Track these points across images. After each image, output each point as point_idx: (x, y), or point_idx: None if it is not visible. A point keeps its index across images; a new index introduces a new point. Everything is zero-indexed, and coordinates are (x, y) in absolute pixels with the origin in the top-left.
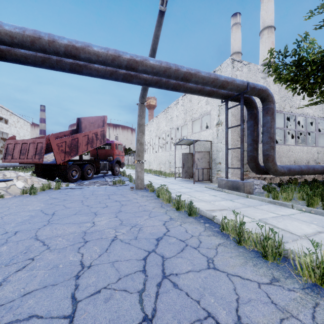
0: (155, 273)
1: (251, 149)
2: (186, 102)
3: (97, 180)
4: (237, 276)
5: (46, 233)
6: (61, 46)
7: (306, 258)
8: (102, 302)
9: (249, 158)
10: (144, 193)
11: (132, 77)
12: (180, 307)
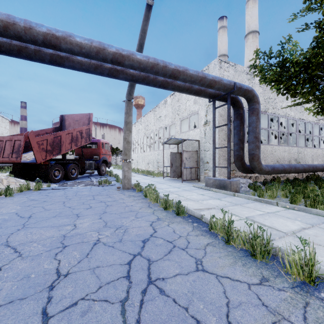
0: (140, 279)
1: (238, 148)
2: (174, 101)
3: (82, 180)
4: (227, 278)
5: (20, 238)
6: (39, 34)
7: (294, 256)
8: (78, 316)
9: (236, 157)
10: (131, 193)
11: (119, 72)
12: (167, 316)
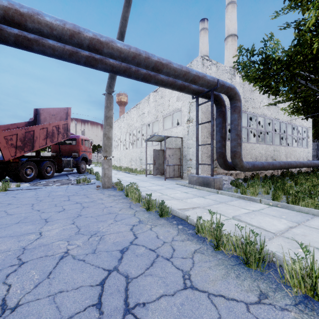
0: (115, 307)
1: (220, 145)
2: (157, 97)
3: (58, 179)
4: (220, 296)
5: None
6: None
7: (295, 265)
8: None
9: (218, 155)
10: (111, 192)
11: (97, 61)
12: None
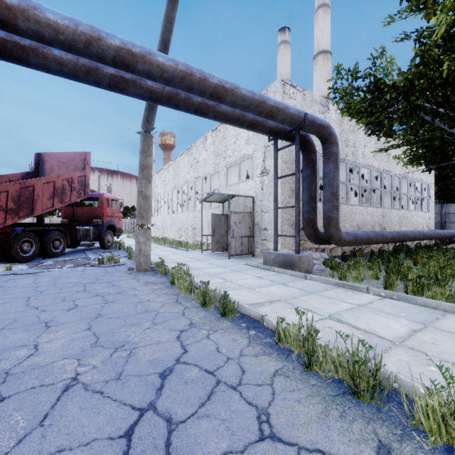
0: None
1: (308, 208)
2: (218, 139)
3: (71, 257)
4: (318, 452)
5: None
6: None
7: (432, 400)
8: None
9: (306, 222)
10: (150, 277)
11: (128, 83)
12: None
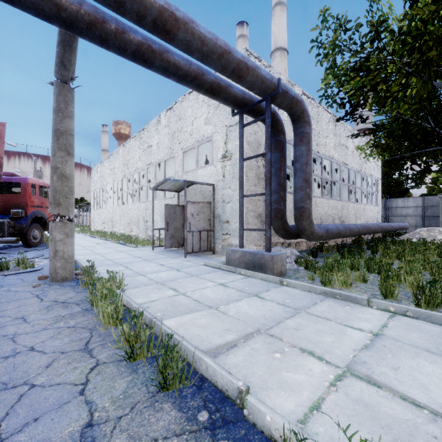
0: None
1: (277, 198)
2: (173, 119)
3: None
4: None
5: None
6: None
7: None
8: None
9: (274, 213)
10: (65, 292)
11: None
12: None
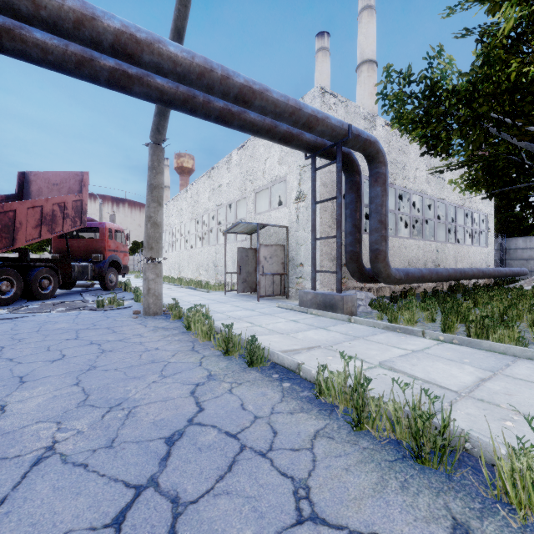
0: None
1: (352, 240)
2: (245, 158)
3: (64, 300)
4: None
5: None
6: None
7: (520, 462)
8: None
9: (349, 256)
10: (161, 322)
11: (132, 79)
12: None
